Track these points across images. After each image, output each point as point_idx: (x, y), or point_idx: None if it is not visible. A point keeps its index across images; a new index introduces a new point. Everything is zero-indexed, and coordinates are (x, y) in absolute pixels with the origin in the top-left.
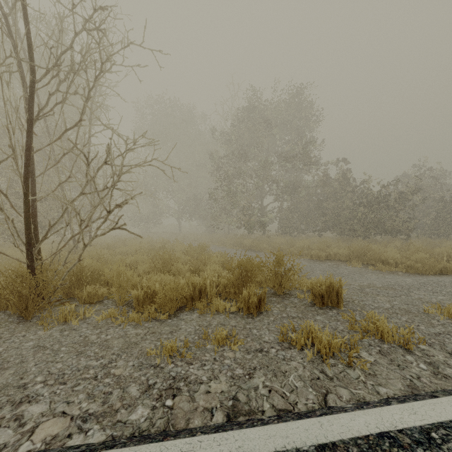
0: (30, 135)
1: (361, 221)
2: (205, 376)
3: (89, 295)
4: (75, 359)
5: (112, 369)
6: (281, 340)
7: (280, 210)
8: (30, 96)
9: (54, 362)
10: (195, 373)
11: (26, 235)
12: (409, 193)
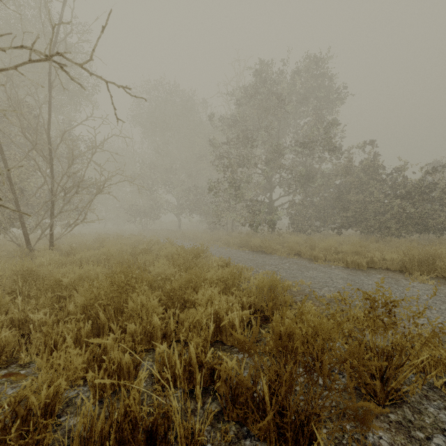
0: None
1: (395, 216)
2: None
3: None
4: None
5: None
6: None
7: (291, 205)
8: None
9: None
10: None
11: None
12: None
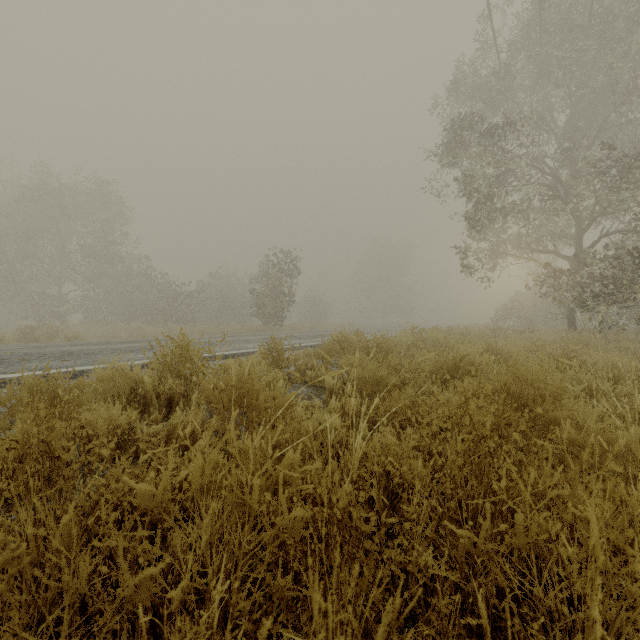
0: None
1: (161, 312)
2: None
3: None
4: None
5: None
6: None
7: (85, 299)
8: None
9: None
10: None
11: None
12: (194, 292)
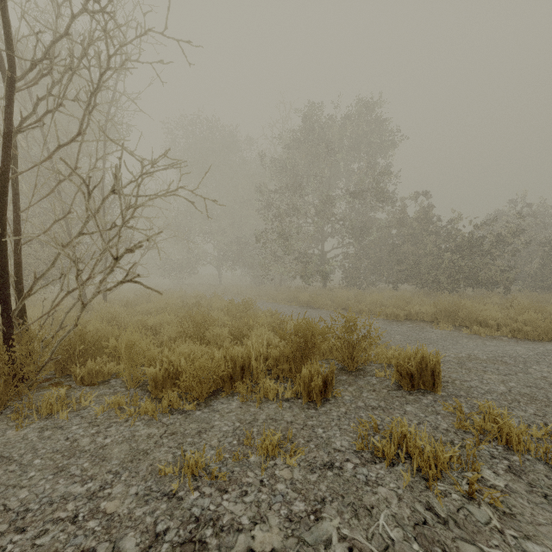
0: (7, 152)
1: (448, 270)
2: (247, 516)
3: (90, 373)
4: (51, 481)
5: (103, 500)
6: (360, 448)
7: (344, 257)
8: (7, 99)
9: (16, 487)
10: (230, 509)
11: (1, 291)
12: (508, 234)
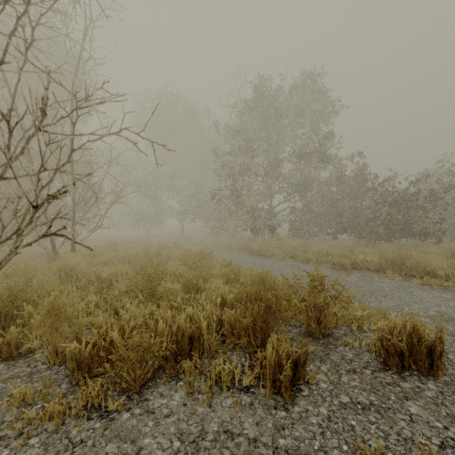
0: None
1: (385, 222)
2: None
3: (11, 343)
4: None
5: None
6: None
7: (290, 211)
8: None
9: None
10: None
11: None
12: (440, 190)
